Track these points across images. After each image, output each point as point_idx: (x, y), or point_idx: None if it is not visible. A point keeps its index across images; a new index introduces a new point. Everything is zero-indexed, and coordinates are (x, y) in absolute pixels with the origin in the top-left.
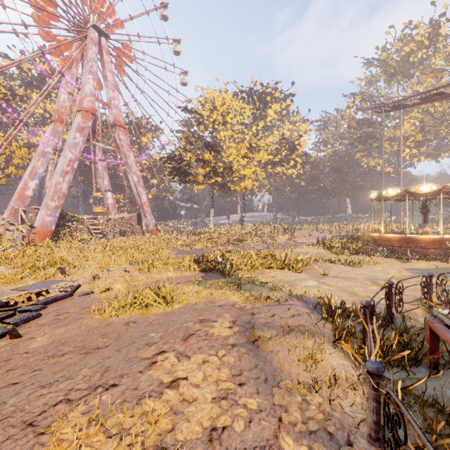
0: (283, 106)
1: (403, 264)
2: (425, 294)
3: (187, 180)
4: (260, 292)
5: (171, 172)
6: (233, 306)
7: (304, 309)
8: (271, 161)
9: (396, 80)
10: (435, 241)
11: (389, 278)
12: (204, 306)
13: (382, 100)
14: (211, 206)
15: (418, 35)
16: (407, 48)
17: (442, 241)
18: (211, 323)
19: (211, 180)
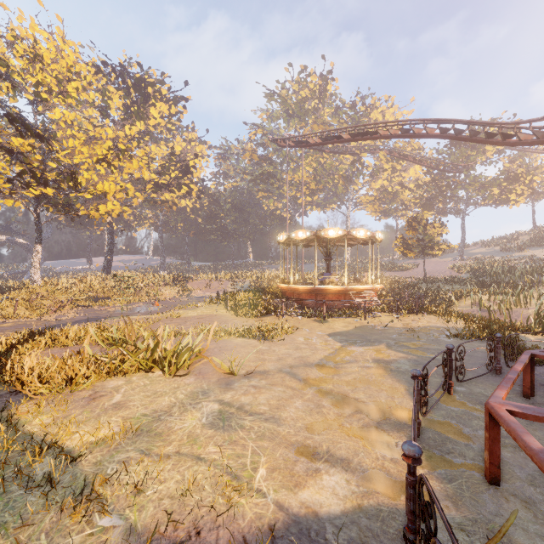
0: (172, 111)
1: (323, 326)
2: None
3: None
4: (19, 542)
5: None
6: None
7: None
8: (155, 182)
9: (294, 122)
10: (341, 292)
11: (322, 360)
12: None
13: (285, 134)
14: (36, 239)
15: (311, 84)
16: (303, 92)
17: (347, 292)
18: None
19: (33, 191)
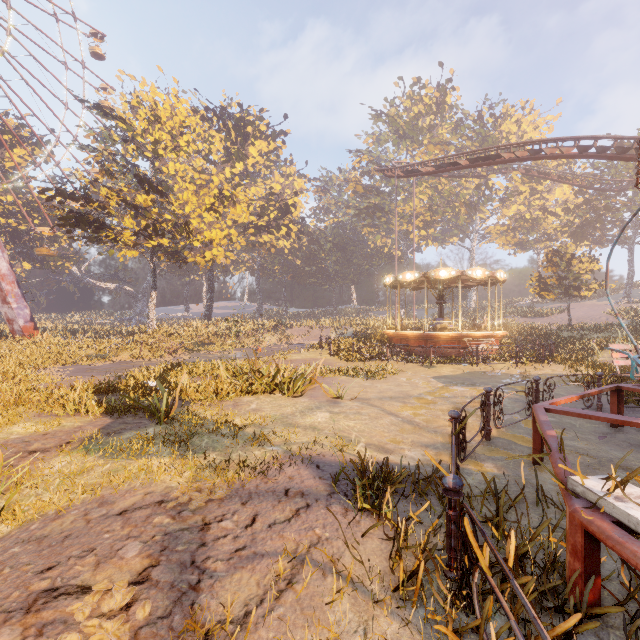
0: (271, 147)
1: (429, 371)
2: (484, 422)
3: (103, 239)
4: (228, 453)
5: (63, 219)
6: (158, 505)
7: (318, 485)
8: (255, 224)
9: (405, 144)
10: (454, 339)
11: (421, 394)
12: (77, 524)
13: (394, 162)
14: (152, 287)
15: (426, 97)
16: (416, 109)
17: (461, 338)
18: (69, 601)
19: (152, 242)
